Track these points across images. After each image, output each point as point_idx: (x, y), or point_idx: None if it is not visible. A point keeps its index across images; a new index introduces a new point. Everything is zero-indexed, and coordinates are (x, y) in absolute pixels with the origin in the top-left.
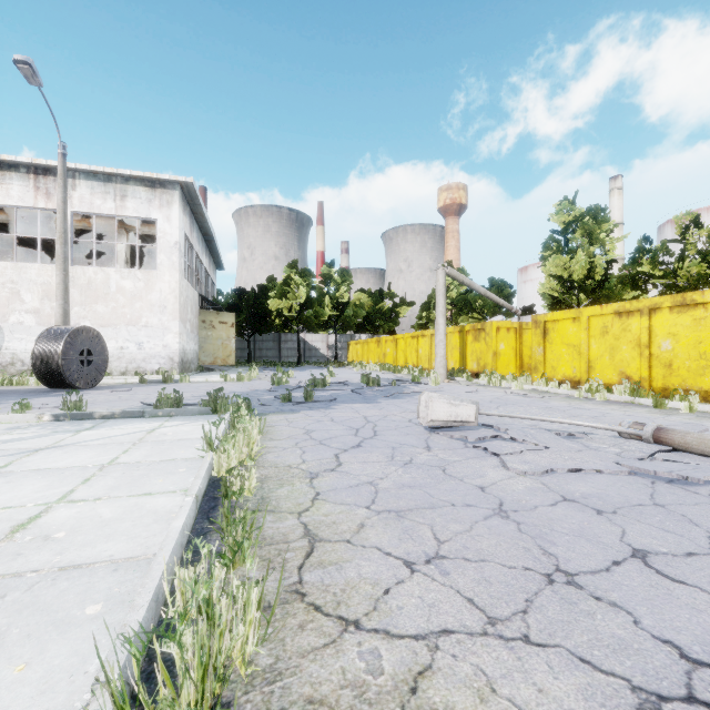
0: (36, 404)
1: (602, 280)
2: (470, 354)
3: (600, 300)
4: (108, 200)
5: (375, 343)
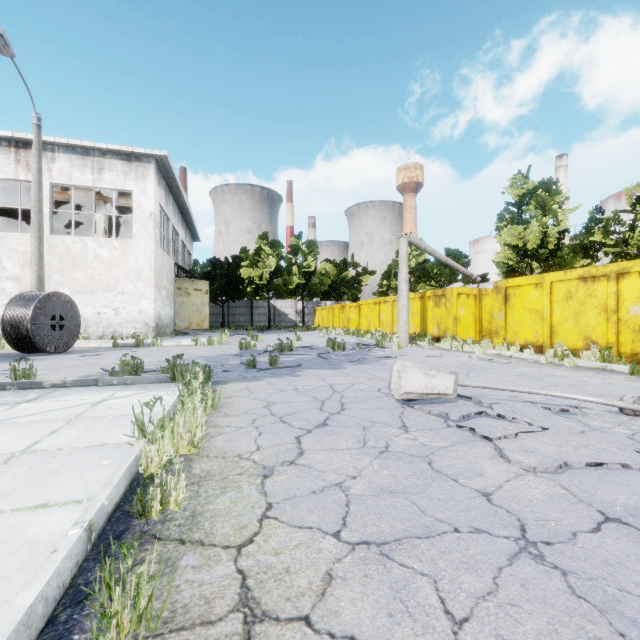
0: None
1: (555, 249)
2: (431, 319)
3: (552, 268)
4: (86, 172)
5: (340, 309)
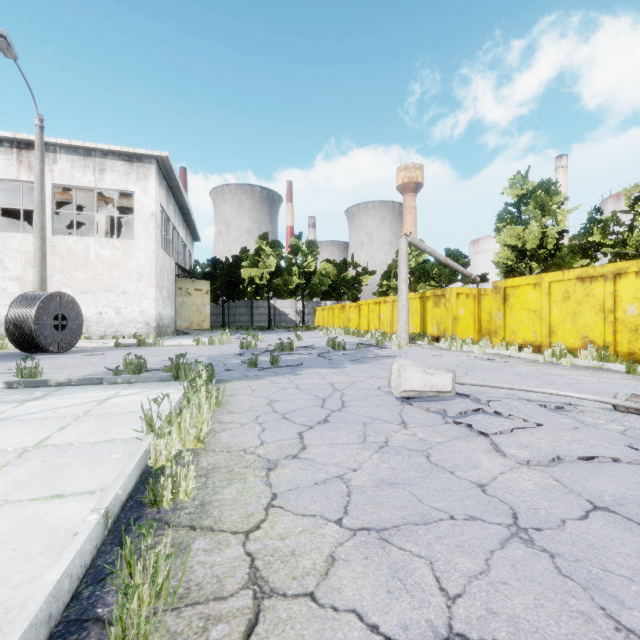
0: (1, 369)
1: (554, 249)
2: (431, 319)
3: (551, 268)
4: (87, 173)
5: (340, 309)
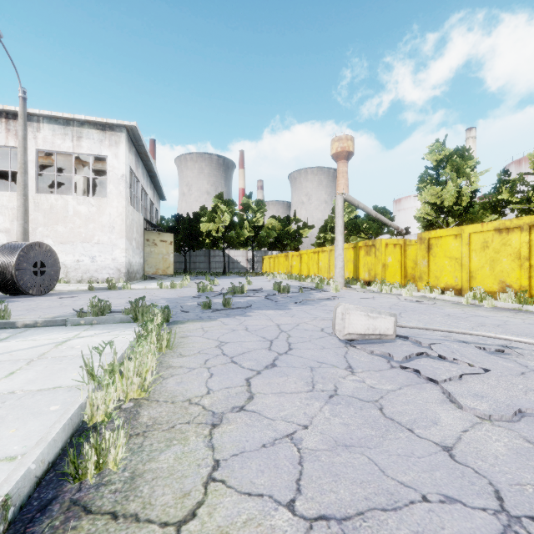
0: None
1: (468, 206)
2: (363, 266)
3: (465, 222)
4: (66, 140)
5: (284, 257)
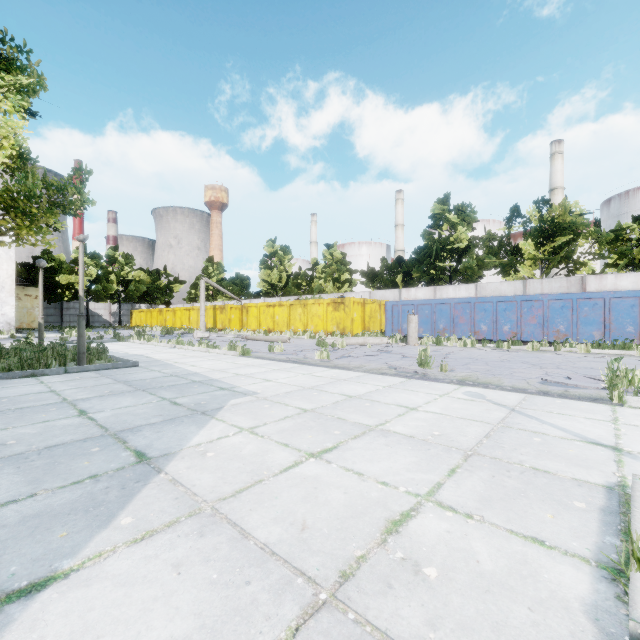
0: None
1: (286, 283)
2: (219, 320)
3: (287, 293)
4: None
5: (158, 312)
